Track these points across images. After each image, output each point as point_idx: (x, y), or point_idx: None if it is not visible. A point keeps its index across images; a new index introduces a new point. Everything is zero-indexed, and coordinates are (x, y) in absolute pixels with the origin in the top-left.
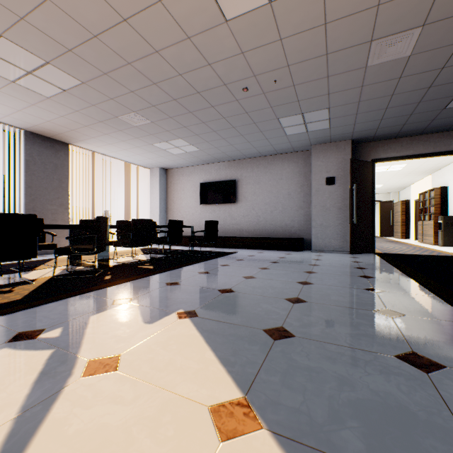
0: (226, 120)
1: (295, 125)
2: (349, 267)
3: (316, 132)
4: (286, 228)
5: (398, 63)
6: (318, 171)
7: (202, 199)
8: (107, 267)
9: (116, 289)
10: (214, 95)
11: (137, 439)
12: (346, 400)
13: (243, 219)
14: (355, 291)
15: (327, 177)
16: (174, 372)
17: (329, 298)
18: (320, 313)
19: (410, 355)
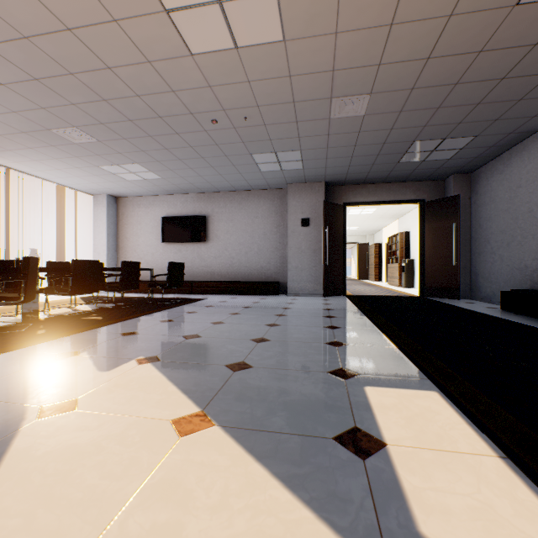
0: (194, 149)
1: (269, 163)
2: (318, 309)
3: (290, 171)
4: (262, 271)
5: (356, 119)
6: (293, 211)
7: (164, 236)
8: (38, 321)
9: (57, 344)
10: (180, 123)
11: (107, 447)
12: (282, 402)
13: (214, 261)
14: (316, 329)
15: (302, 218)
16: (137, 404)
17: (291, 336)
18: (280, 348)
19: (338, 370)
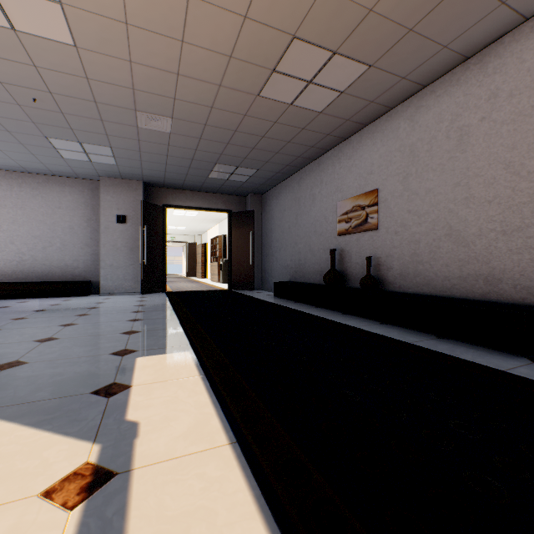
0: None
1: (74, 151)
2: (130, 306)
3: (102, 164)
4: (67, 270)
5: (164, 134)
6: (108, 207)
7: None
8: None
9: None
10: None
11: None
12: (52, 381)
13: None
14: (117, 323)
15: (118, 214)
16: None
17: (87, 332)
18: (68, 343)
19: (121, 351)
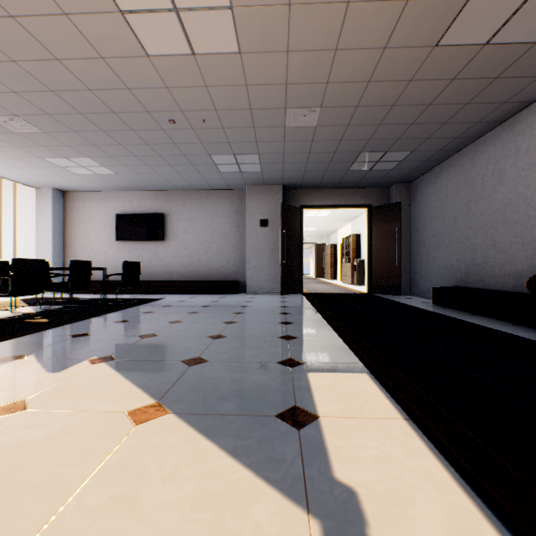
0: (151, 147)
1: (228, 164)
2: (275, 306)
3: (249, 173)
4: (222, 271)
5: (309, 129)
6: (253, 212)
7: (118, 234)
8: None
9: None
10: (135, 120)
11: (62, 440)
12: (233, 389)
13: (173, 260)
14: (271, 325)
15: (261, 219)
16: (92, 400)
17: (247, 332)
18: (235, 343)
19: (287, 360)
